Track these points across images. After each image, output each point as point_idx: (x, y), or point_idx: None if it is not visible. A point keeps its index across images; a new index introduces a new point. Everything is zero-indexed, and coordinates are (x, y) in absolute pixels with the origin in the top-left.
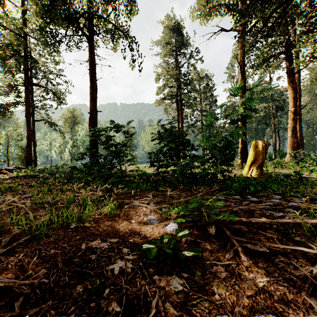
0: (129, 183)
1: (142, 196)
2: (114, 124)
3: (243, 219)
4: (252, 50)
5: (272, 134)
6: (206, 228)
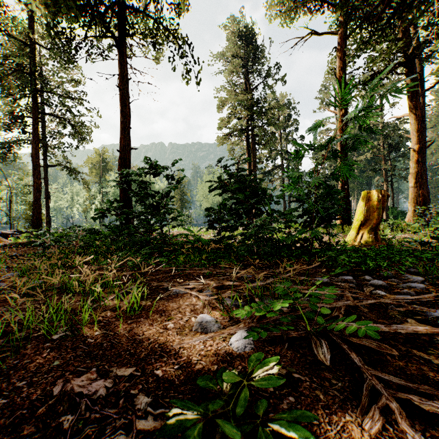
0: (175, 254)
1: (193, 275)
2: (151, 162)
3: (380, 326)
4: (366, 49)
5: (382, 184)
6: (306, 343)
